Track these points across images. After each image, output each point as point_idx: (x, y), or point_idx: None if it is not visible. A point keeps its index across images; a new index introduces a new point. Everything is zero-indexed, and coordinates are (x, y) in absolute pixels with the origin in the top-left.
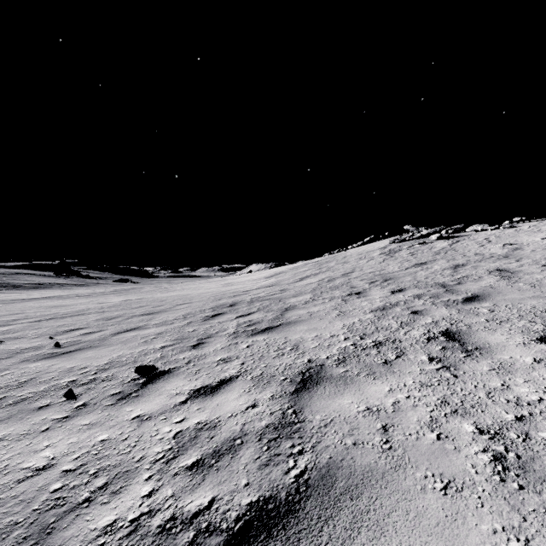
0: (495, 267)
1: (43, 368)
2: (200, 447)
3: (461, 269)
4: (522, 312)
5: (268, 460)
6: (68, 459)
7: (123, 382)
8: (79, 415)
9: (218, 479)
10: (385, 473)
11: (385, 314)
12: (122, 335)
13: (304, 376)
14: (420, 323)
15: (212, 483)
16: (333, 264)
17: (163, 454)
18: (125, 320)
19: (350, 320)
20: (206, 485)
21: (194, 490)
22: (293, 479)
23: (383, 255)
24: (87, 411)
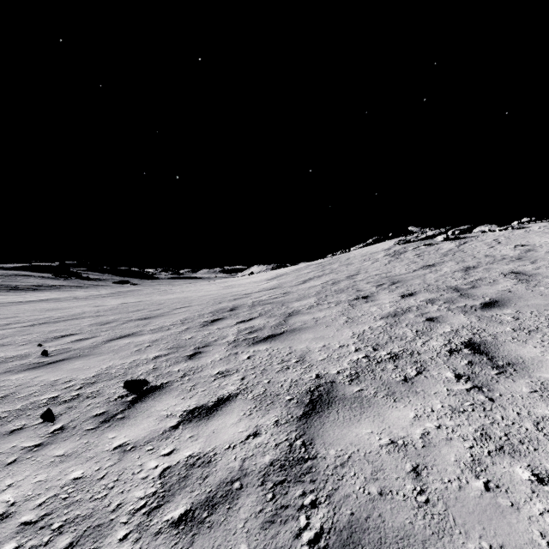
0: (509, 269)
1: (25, 380)
2: (190, 492)
3: (473, 271)
4: None
5: (273, 514)
6: (31, 505)
7: (109, 400)
8: (54, 443)
9: (211, 542)
10: (425, 541)
11: (397, 321)
12: (115, 343)
13: (313, 396)
14: (438, 332)
15: (202, 548)
16: (337, 266)
17: (145, 500)
18: (120, 325)
19: (359, 327)
20: None
21: None
22: (307, 546)
23: (388, 257)
24: (64, 437)
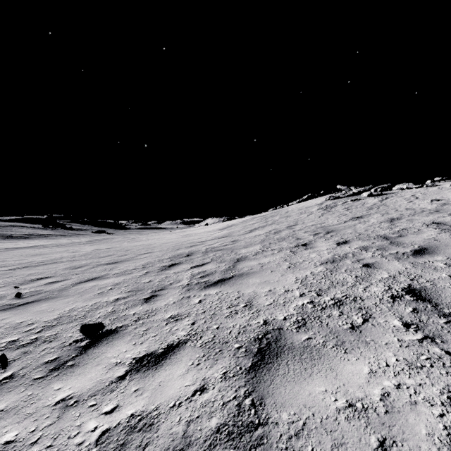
0: (430, 220)
1: None
2: None
3: (398, 222)
4: None
5: None
6: None
7: (64, 344)
8: None
9: None
10: None
11: (336, 267)
12: (82, 285)
13: (262, 344)
14: (376, 278)
15: None
16: (278, 218)
17: None
18: (90, 269)
19: (302, 273)
20: None
21: None
22: None
23: (321, 210)
24: (10, 387)
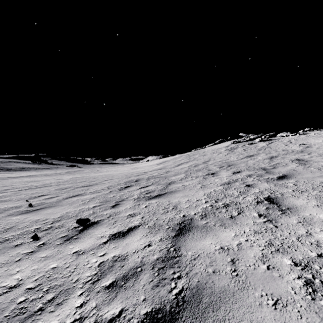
0: (295, 158)
1: (21, 219)
2: (114, 273)
3: (275, 159)
4: (314, 186)
5: (158, 282)
6: (30, 280)
7: (68, 229)
8: (40, 251)
9: (126, 295)
10: (234, 292)
11: (229, 186)
12: (70, 199)
13: (181, 226)
14: (251, 192)
15: (121, 298)
16: (197, 156)
17: (91, 277)
18: (72, 190)
19: (208, 190)
20: (118, 299)
21: (109, 303)
22: (174, 296)
23: (227, 151)
24: (45, 248)
